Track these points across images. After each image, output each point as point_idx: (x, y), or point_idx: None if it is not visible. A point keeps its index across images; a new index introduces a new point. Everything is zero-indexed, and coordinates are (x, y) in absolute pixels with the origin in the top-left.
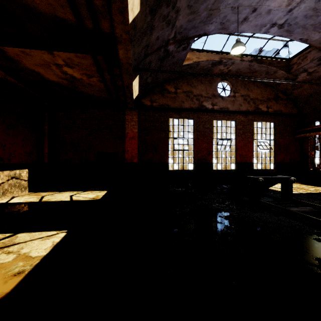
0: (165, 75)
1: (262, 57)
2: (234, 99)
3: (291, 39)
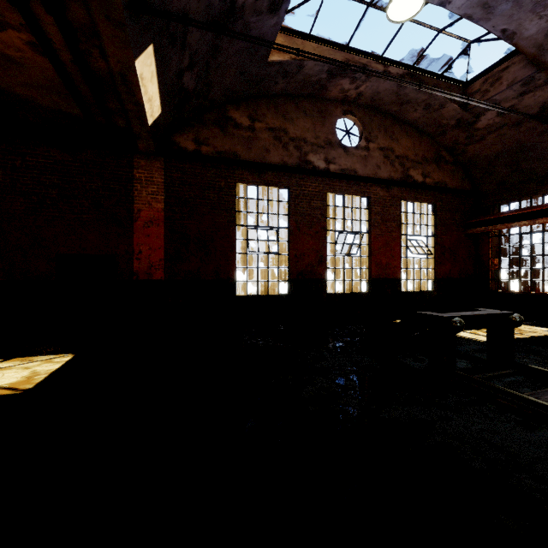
0: (228, 83)
1: (422, 72)
2: (367, 153)
3: (477, 38)
